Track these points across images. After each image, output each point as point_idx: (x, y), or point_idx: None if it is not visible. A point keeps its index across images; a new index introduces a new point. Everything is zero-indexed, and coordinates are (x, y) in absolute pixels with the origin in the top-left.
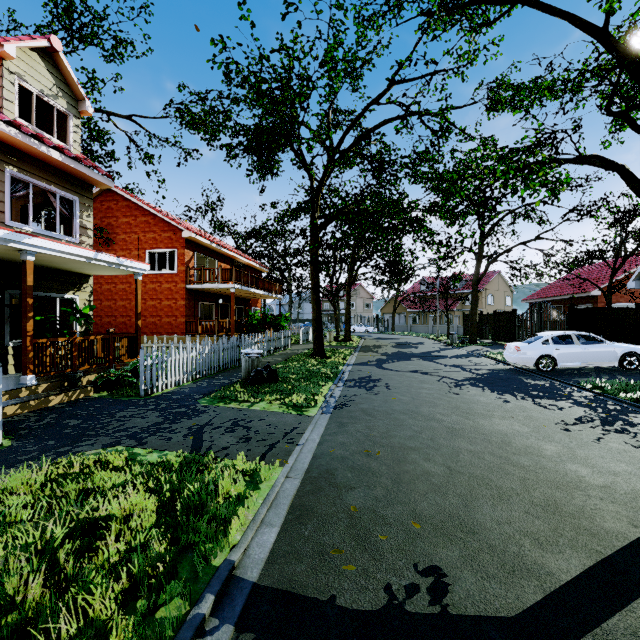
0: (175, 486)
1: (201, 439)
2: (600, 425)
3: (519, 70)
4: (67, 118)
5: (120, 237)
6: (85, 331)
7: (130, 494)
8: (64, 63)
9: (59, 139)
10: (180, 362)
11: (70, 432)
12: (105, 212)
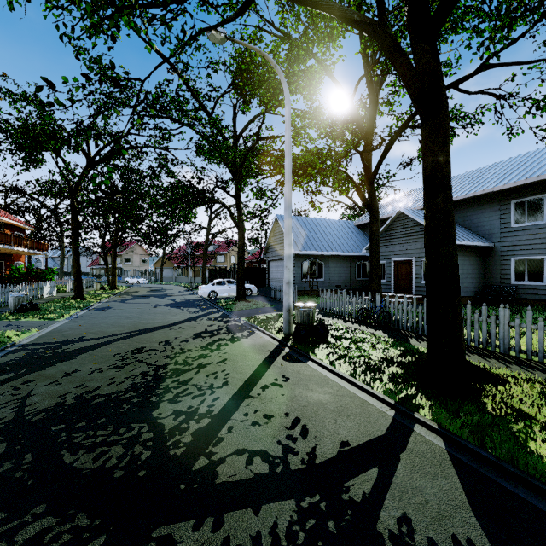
0: None
1: None
2: (192, 312)
3: None
4: None
5: None
6: None
7: None
8: None
9: None
10: None
11: None
12: None
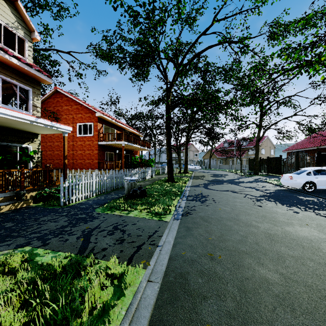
0: (47, 297)
1: (88, 241)
2: None
3: (288, 14)
4: (24, 42)
5: (63, 117)
6: (35, 166)
7: (0, 310)
8: (21, 8)
9: (20, 55)
10: (88, 184)
11: (1, 233)
12: (56, 103)
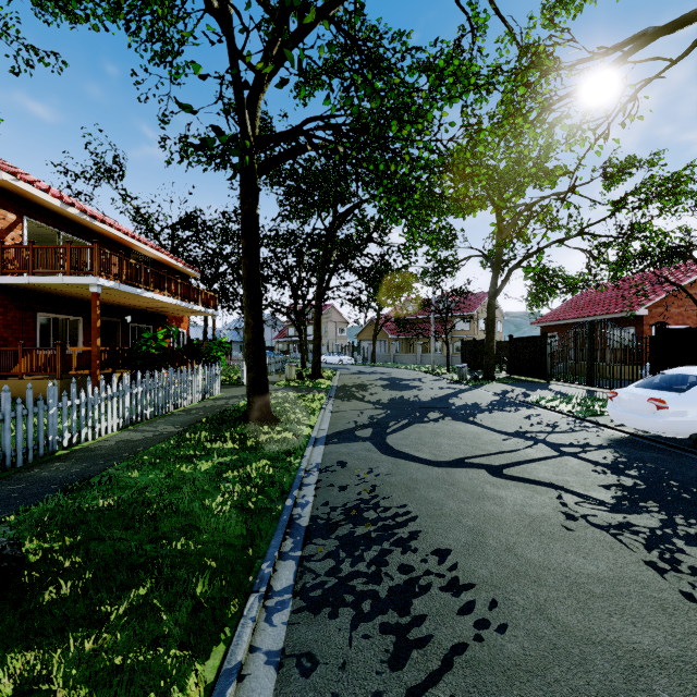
0: None
1: None
2: None
3: None
4: None
5: None
6: None
7: None
8: None
9: None
10: None
11: None
12: None
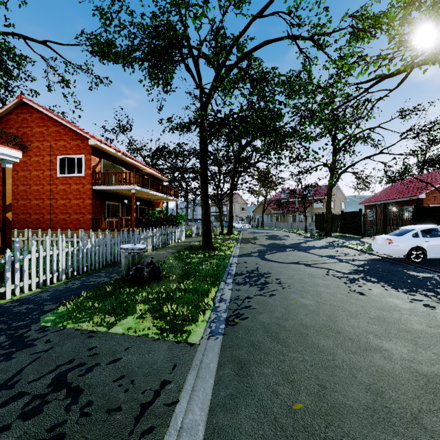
0: None
1: None
2: None
3: (380, 1)
4: None
5: (34, 144)
6: None
7: None
8: None
9: None
10: (47, 259)
11: None
12: (21, 123)
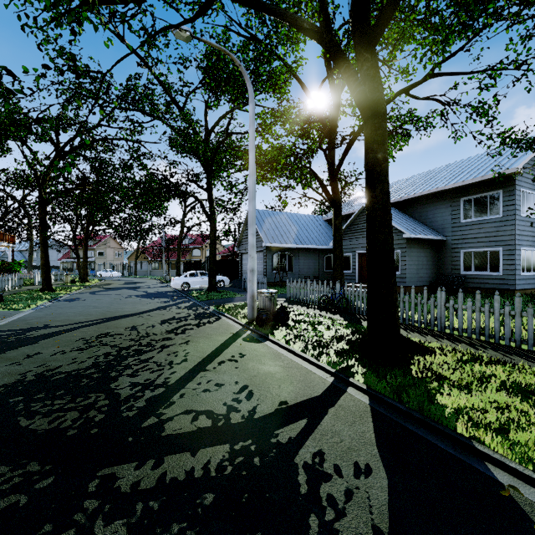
0: None
1: None
2: (163, 302)
3: None
4: None
5: None
6: None
7: None
8: None
9: None
10: None
11: None
12: None
